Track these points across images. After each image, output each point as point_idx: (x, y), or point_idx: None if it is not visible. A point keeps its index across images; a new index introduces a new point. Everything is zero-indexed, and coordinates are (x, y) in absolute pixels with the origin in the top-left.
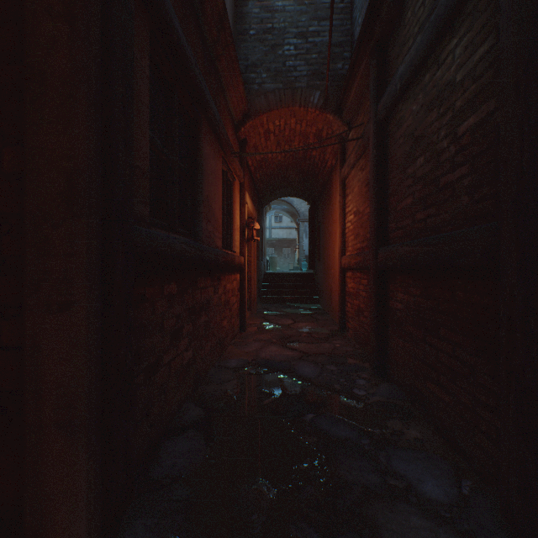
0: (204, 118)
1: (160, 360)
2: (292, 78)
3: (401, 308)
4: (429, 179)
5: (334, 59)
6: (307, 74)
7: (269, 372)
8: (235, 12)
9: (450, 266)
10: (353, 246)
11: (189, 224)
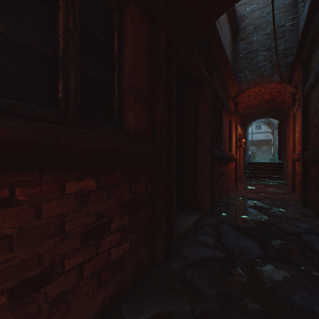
0: (223, 108)
1: (214, 185)
2: (261, 71)
3: (311, 177)
4: (317, 127)
5: (286, 56)
6: (270, 67)
7: (249, 200)
8: (232, 49)
9: (318, 160)
10: (297, 149)
11: (218, 145)
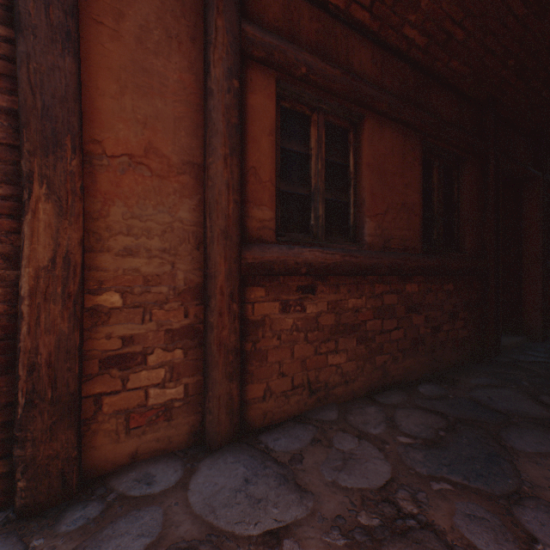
0: None
1: (548, 308)
2: None
3: None
4: None
5: None
6: None
7: None
8: None
9: None
10: None
11: None
